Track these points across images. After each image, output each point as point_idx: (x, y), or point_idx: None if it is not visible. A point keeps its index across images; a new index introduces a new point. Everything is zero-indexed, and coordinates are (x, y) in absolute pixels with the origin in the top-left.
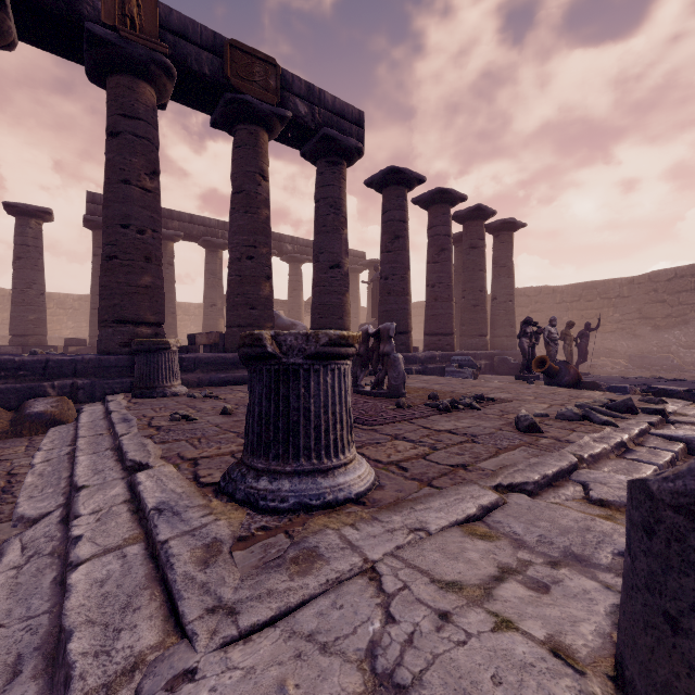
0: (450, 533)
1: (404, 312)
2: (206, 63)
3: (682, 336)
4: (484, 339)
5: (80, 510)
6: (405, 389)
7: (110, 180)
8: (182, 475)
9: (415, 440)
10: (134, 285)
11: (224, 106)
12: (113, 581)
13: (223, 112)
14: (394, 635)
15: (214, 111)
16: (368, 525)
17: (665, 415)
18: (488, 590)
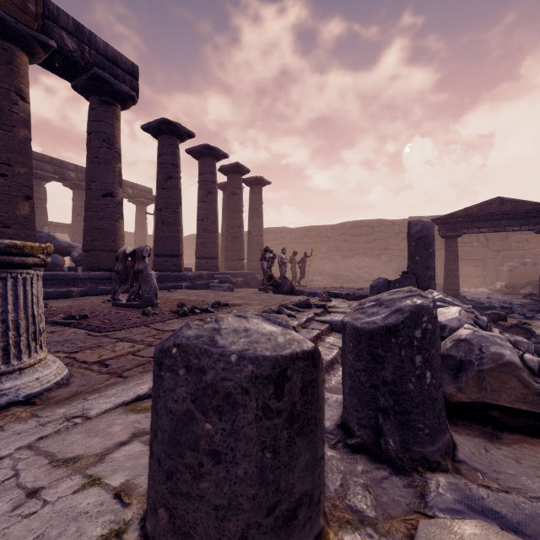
0: (110, 414)
1: (176, 239)
2: None
3: (356, 262)
4: (242, 262)
5: None
6: (164, 300)
7: None
8: None
9: (138, 340)
10: None
11: None
12: None
13: None
14: None
15: None
16: (21, 423)
17: (325, 308)
18: (104, 456)
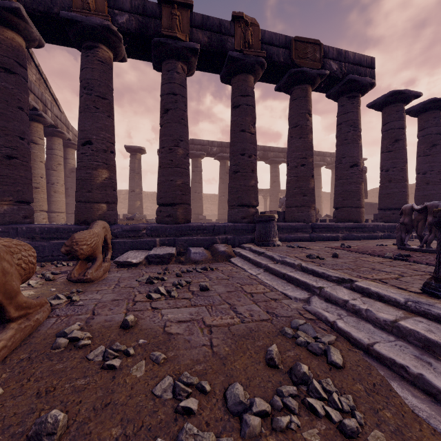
0: None
1: (403, 194)
2: (281, 55)
3: None
4: None
5: (342, 298)
6: None
7: (235, 131)
8: (389, 286)
9: None
10: (247, 185)
11: (288, 77)
12: (437, 332)
13: (286, 81)
14: None
15: (279, 81)
16: None
17: None
18: None
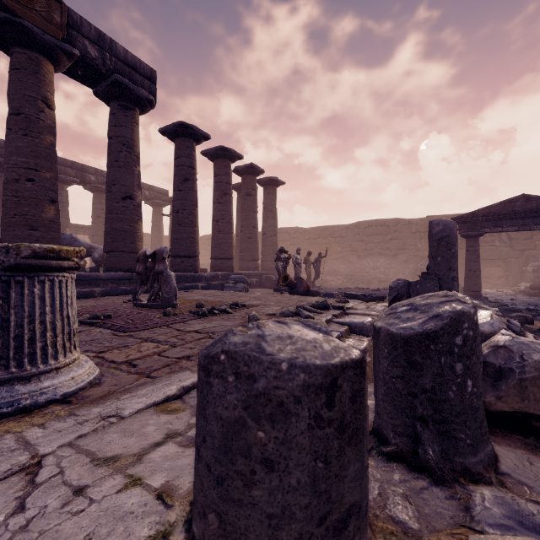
0: (142, 414)
1: (192, 240)
2: None
3: (371, 262)
4: (256, 262)
5: None
6: (183, 301)
7: None
8: None
9: (162, 340)
10: None
11: None
12: None
13: None
14: (12, 525)
15: None
16: (60, 421)
17: (343, 309)
18: (141, 456)
